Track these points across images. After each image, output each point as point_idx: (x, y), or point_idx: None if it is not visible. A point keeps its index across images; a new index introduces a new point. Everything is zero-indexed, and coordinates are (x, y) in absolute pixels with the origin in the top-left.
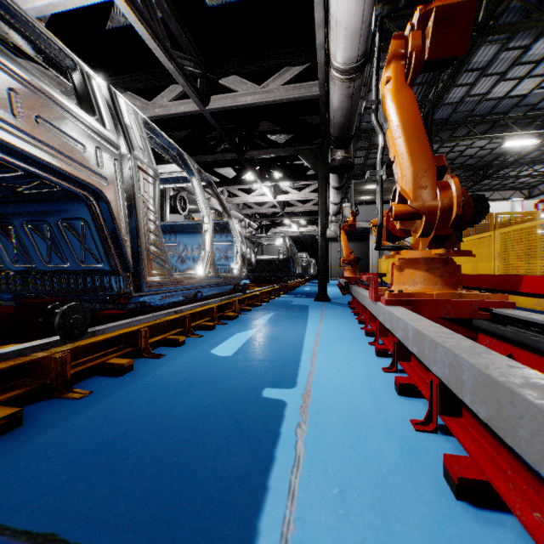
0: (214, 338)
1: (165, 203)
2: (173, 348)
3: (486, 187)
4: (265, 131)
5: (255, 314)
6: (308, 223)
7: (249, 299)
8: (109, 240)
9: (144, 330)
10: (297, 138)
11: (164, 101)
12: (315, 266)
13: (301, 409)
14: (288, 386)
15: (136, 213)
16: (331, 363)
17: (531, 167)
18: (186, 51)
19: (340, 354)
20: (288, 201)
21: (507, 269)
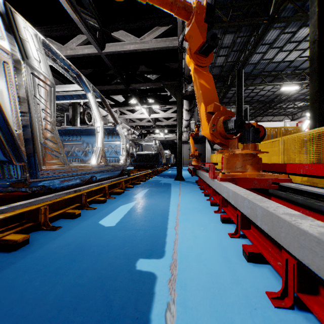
0: (104, 210)
1: (76, 116)
2: (70, 219)
3: (270, 113)
4: (143, 71)
5: (135, 190)
6: (169, 132)
7: (132, 180)
8: (1, 134)
9: (43, 208)
10: (163, 77)
11: (73, 45)
12: (174, 158)
13: (169, 283)
14: (158, 255)
15: (30, 112)
16: (190, 230)
17: (294, 102)
18: (88, 10)
19: (196, 222)
20: (158, 118)
21: (289, 160)
